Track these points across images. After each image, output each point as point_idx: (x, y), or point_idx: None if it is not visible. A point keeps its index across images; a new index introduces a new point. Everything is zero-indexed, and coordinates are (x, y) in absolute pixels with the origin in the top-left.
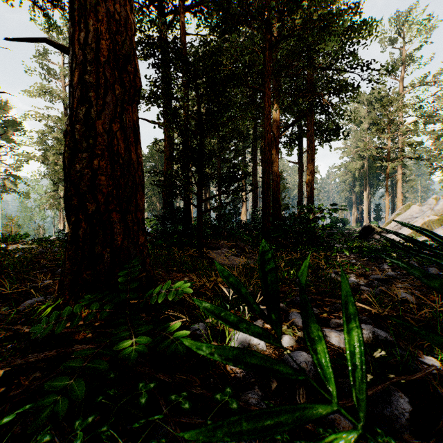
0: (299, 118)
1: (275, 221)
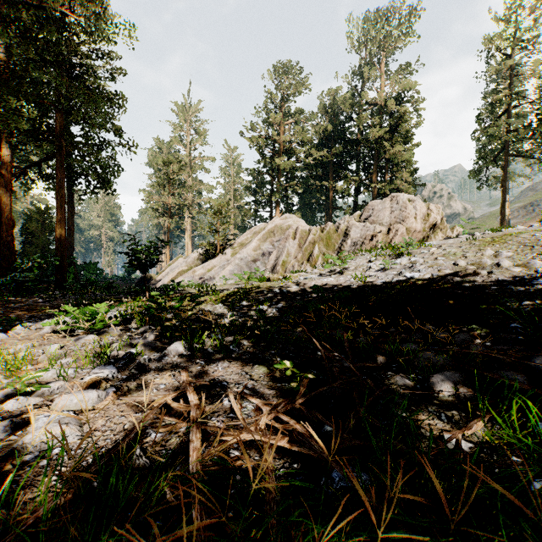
0: (47, 158)
1: (6, 270)
